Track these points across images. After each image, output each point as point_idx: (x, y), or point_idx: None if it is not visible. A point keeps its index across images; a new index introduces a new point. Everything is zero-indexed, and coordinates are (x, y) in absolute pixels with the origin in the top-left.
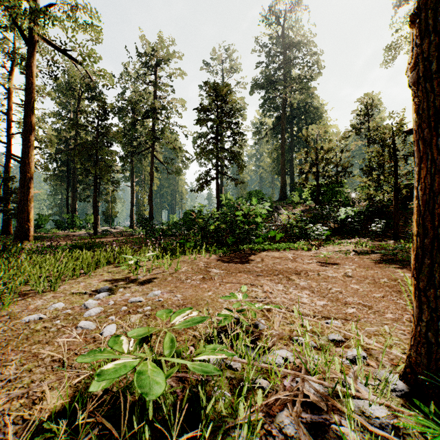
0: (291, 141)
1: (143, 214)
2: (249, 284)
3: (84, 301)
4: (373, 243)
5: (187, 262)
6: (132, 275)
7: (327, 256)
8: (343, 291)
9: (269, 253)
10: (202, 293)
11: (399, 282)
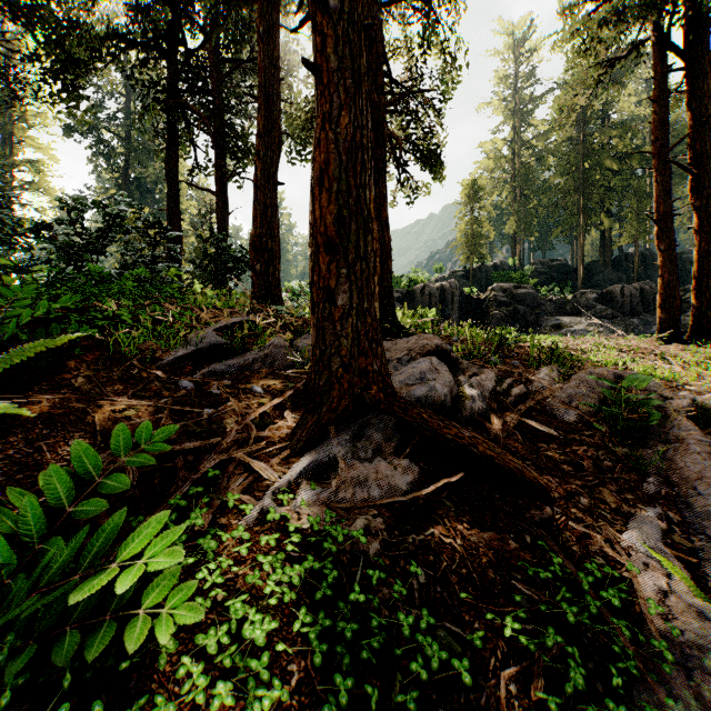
0: None
1: None
2: None
3: None
4: None
5: None
6: None
7: None
8: None
9: None
10: None
11: None
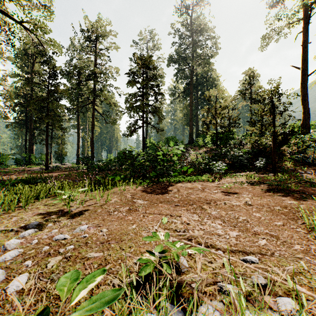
0: (196, 101)
1: (87, 154)
2: (169, 215)
3: (6, 240)
4: (258, 175)
5: (117, 193)
6: (66, 207)
7: (228, 186)
8: (249, 220)
9: (183, 184)
10: (127, 226)
11: (290, 209)
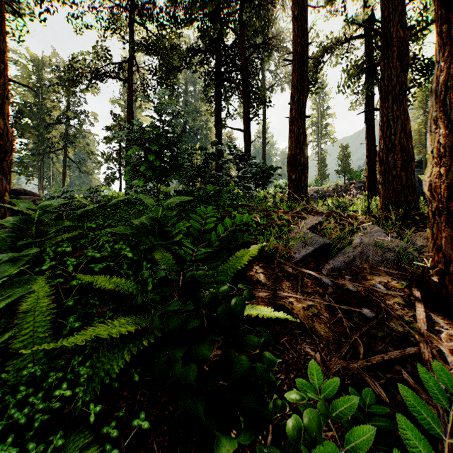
0: None
1: None
2: None
3: None
4: None
5: None
6: None
7: None
8: None
9: None
10: None
11: None
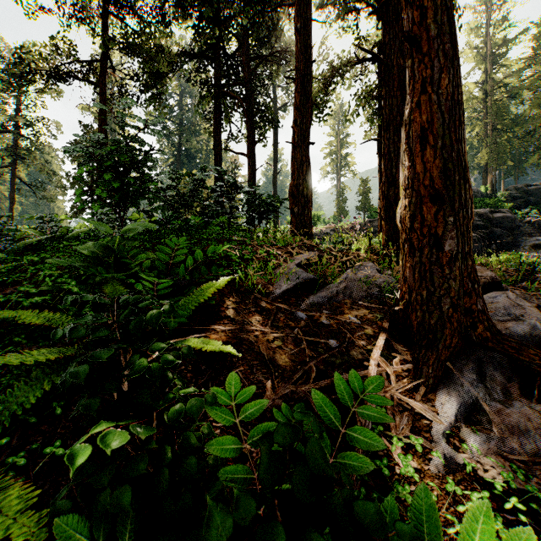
0: None
1: None
2: None
3: None
4: None
5: None
6: None
7: None
8: None
9: None
10: None
11: None
